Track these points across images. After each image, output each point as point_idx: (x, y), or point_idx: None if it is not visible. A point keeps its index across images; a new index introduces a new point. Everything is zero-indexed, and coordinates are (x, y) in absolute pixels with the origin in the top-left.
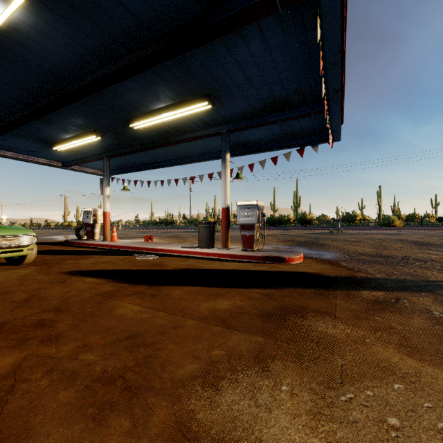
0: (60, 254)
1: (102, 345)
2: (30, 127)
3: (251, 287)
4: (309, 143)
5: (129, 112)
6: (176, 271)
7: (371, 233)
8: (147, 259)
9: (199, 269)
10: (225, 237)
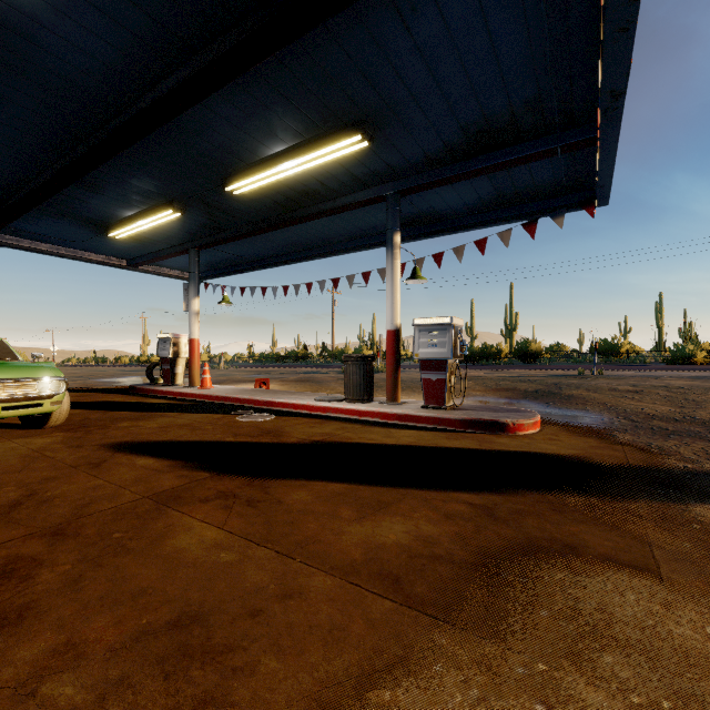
0: (115, 409)
1: (107, 648)
2: (69, 199)
3: (448, 488)
4: (547, 212)
5: (225, 164)
6: (302, 447)
7: (657, 376)
8: (254, 420)
9: (344, 443)
10: (393, 383)
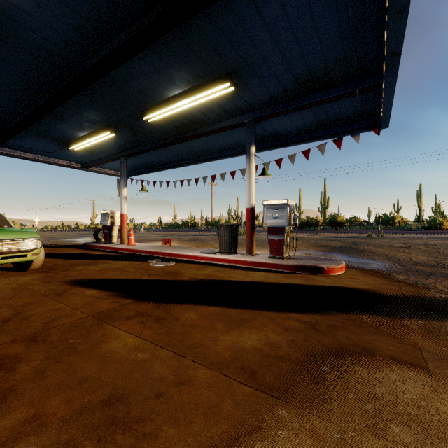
0: (73, 258)
1: (61, 419)
2: (44, 125)
3: (286, 310)
4: (349, 132)
5: (142, 102)
6: (191, 283)
7: (419, 237)
8: (161, 266)
9: (219, 281)
10: (250, 242)
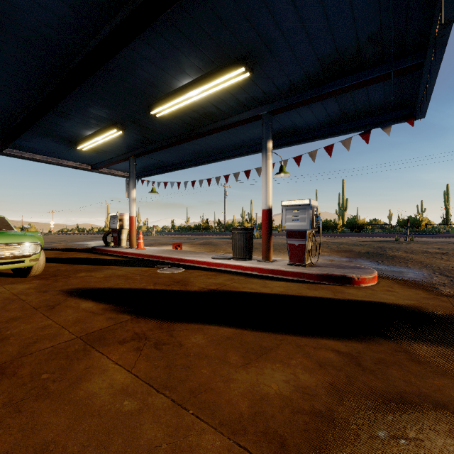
0: (79, 263)
1: None
2: (49, 124)
3: (316, 334)
4: (378, 124)
5: (149, 94)
6: (201, 294)
7: None
8: (169, 272)
9: (232, 292)
10: (267, 247)
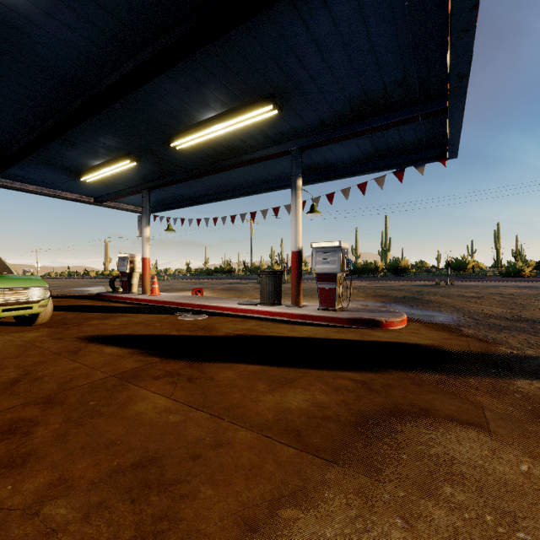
0: (86, 311)
1: (89, 482)
2: (51, 152)
3: (337, 368)
4: (412, 163)
5: (170, 126)
6: (228, 339)
7: (495, 286)
8: (192, 319)
9: (260, 336)
10: (296, 291)
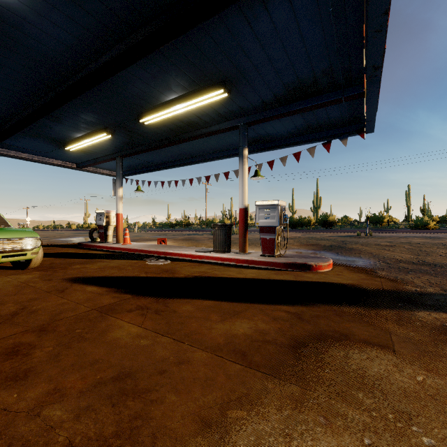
0: (70, 257)
1: (78, 391)
2: (41, 126)
3: (275, 303)
4: (337, 136)
5: (139, 105)
6: (187, 280)
7: (405, 236)
8: (157, 264)
9: (213, 277)
10: (243, 241)
